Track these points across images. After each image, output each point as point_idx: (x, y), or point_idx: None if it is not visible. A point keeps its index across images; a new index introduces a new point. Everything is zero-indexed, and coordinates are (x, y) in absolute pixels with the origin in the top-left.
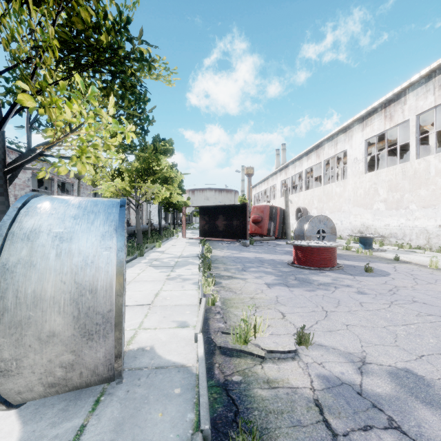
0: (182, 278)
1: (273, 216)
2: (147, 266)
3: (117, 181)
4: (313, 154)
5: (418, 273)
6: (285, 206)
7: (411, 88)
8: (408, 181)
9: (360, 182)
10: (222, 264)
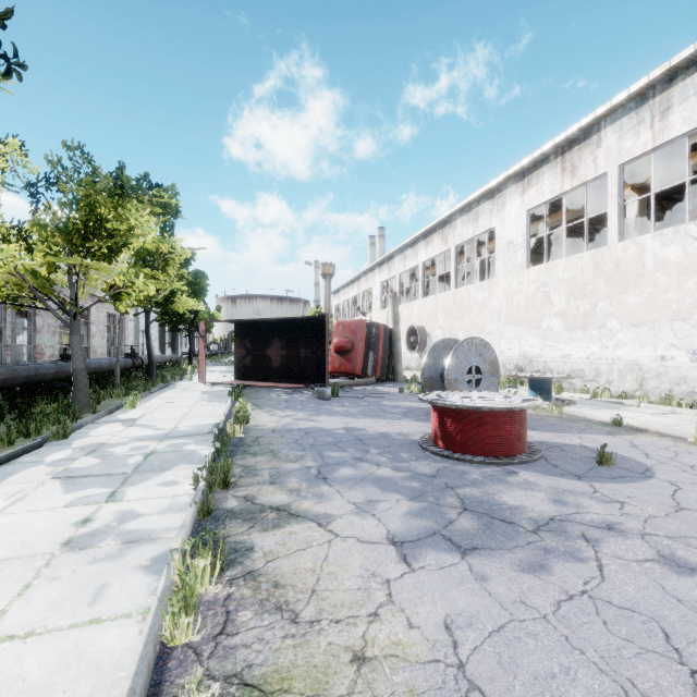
0: (128, 531)
1: (372, 341)
2: (46, 477)
3: (7, 251)
4: (436, 237)
5: (696, 460)
6: (393, 322)
7: (609, 118)
8: (604, 280)
9: (519, 283)
10: (267, 456)
